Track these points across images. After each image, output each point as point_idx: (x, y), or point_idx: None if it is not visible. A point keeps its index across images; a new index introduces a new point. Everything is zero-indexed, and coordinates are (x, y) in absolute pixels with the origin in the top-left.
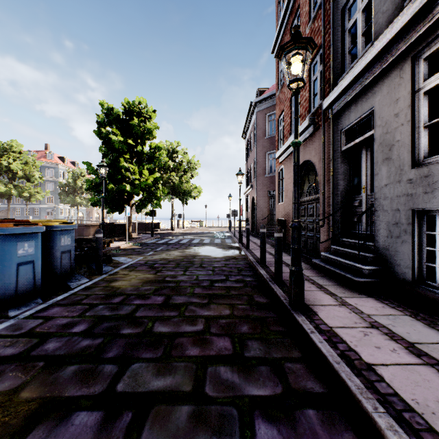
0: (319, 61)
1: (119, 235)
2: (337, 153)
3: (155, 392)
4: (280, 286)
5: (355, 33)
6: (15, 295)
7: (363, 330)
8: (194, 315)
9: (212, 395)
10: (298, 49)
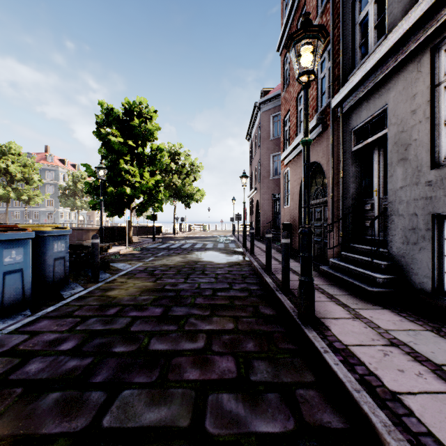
0: (328, 57)
1: (119, 239)
2: (347, 154)
3: (147, 427)
4: (287, 296)
5: (366, 28)
6: (1, 306)
7: (382, 349)
8: (194, 330)
9: (213, 432)
10: (308, 38)
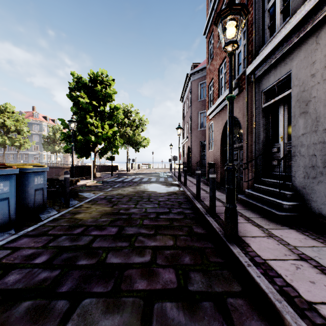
0: (243, 37)
1: (86, 175)
2: (258, 109)
3: None
4: (214, 218)
5: (272, 14)
6: None
7: (294, 263)
8: (142, 246)
9: None
10: (233, 15)
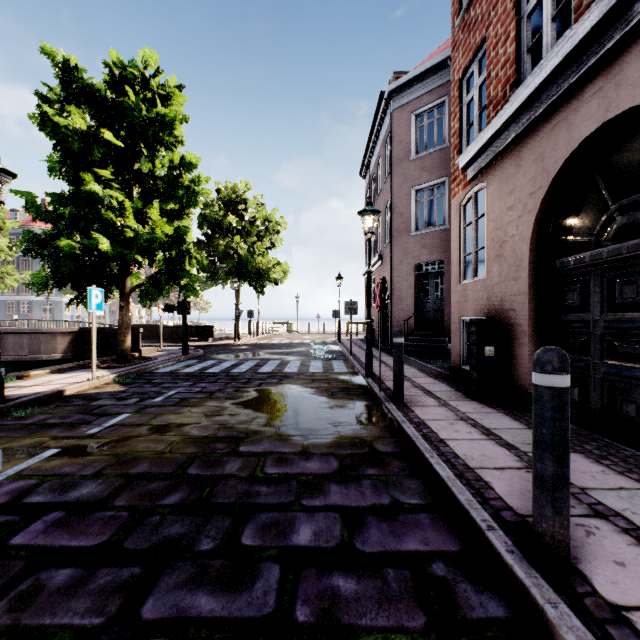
0: None
1: (115, 352)
2: None
3: None
4: None
5: None
6: None
7: None
8: None
9: None
10: None
